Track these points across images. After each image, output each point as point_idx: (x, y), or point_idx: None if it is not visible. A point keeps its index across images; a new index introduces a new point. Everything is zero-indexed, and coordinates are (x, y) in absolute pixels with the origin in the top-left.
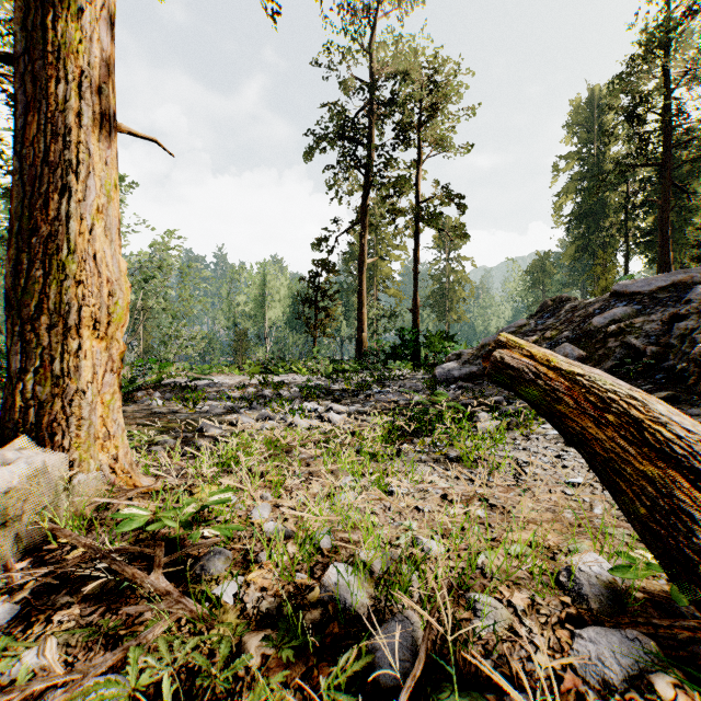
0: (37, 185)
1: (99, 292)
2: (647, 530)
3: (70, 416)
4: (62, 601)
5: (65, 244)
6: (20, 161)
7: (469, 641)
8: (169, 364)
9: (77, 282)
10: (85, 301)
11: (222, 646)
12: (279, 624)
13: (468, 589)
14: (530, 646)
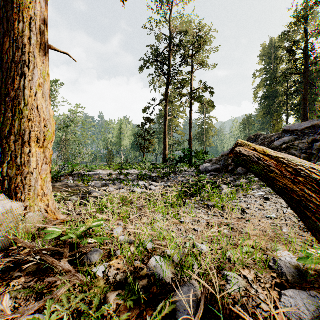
0: (9, 72)
1: (39, 125)
2: (319, 238)
3: (25, 185)
4: (16, 275)
5: (23, 101)
6: (1, 61)
7: (225, 297)
8: (76, 164)
9: (28, 119)
10: (33, 129)
11: (95, 299)
12: (126, 287)
13: (222, 269)
14: (257, 300)
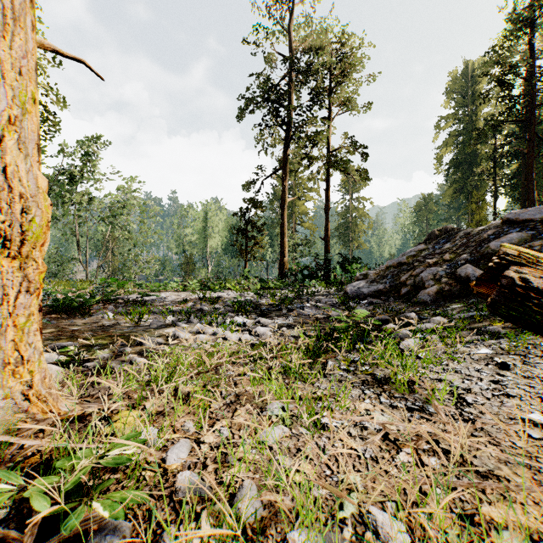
0: None
1: (10, 208)
2: None
3: None
4: None
5: None
6: None
7: None
8: (126, 282)
9: None
10: None
11: None
12: None
13: None
14: None
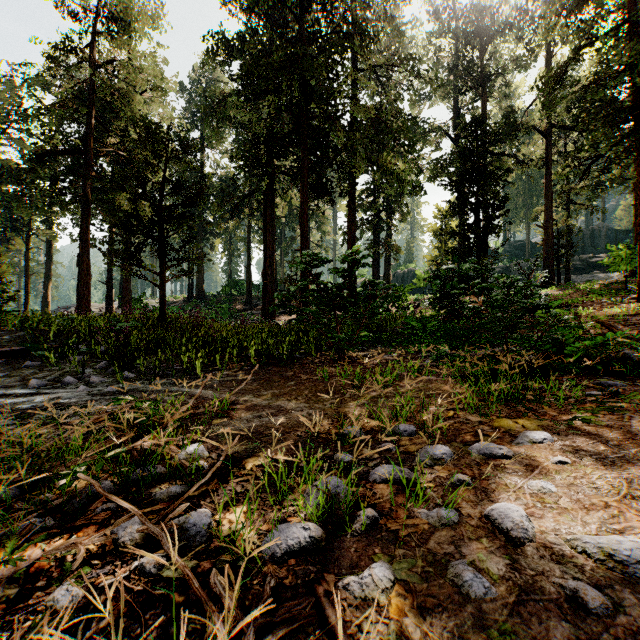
0: None
1: None
2: None
3: None
4: None
5: None
6: None
7: None
8: None
9: None
10: None
11: None
12: None
13: None
14: None
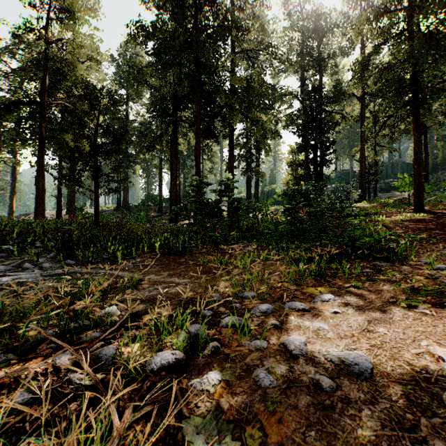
0: None
1: None
2: None
3: None
4: None
5: None
6: None
7: None
8: None
9: None
10: None
11: None
12: None
13: None
14: None
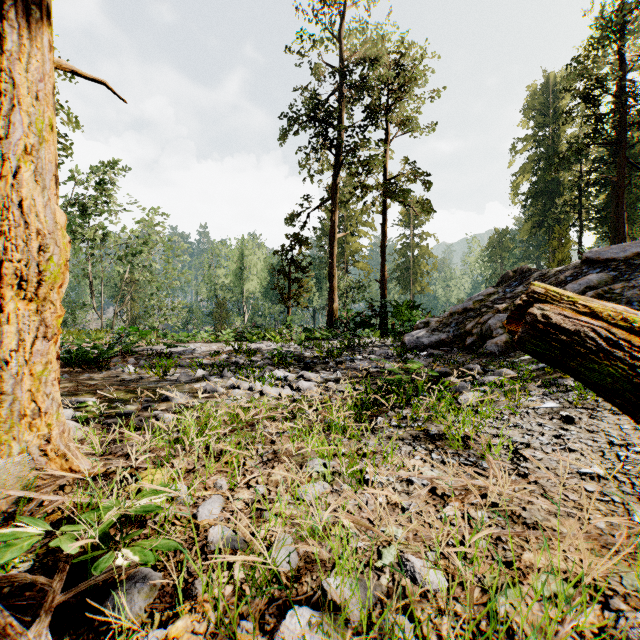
0: None
1: (26, 246)
2: None
3: None
4: None
5: None
6: None
7: None
8: (148, 331)
9: None
10: (9, 256)
11: None
12: None
13: None
14: None
